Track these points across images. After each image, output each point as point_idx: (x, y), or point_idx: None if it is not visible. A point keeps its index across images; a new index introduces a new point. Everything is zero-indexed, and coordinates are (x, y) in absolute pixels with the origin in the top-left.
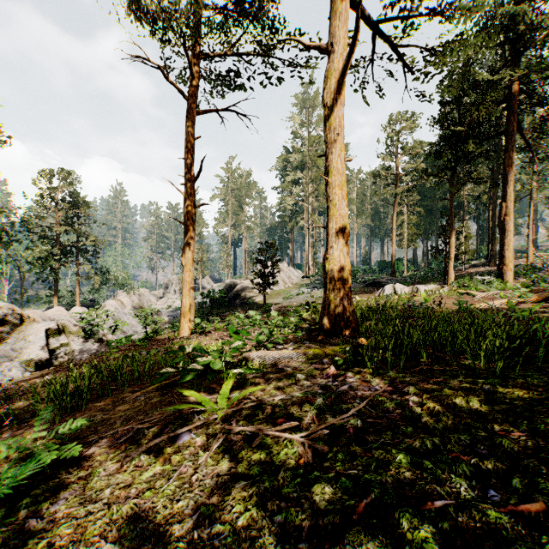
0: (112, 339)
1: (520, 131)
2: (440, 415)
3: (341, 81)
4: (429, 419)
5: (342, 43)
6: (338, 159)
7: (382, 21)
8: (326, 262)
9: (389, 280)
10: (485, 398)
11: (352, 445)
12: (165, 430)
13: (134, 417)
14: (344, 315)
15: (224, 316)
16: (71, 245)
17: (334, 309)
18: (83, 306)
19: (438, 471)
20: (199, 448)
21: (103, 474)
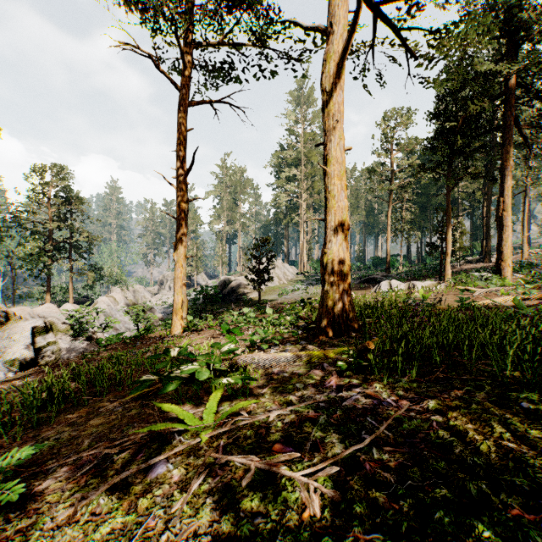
0: (102, 337)
1: (518, 126)
2: (477, 444)
3: (340, 64)
4: (464, 450)
5: (341, 24)
6: (337, 147)
7: (382, 4)
8: (324, 257)
9: (385, 276)
10: (525, 418)
11: (370, 489)
12: (138, 456)
13: (106, 435)
14: (343, 313)
15: (218, 312)
16: (64, 241)
17: (333, 306)
18: (77, 303)
19: (499, 540)
20: (175, 485)
21: (48, 526)
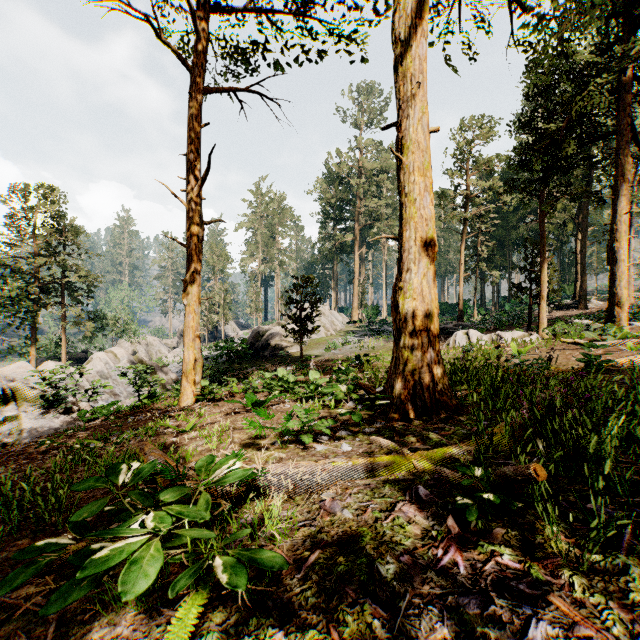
0: (88, 408)
1: (635, 131)
2: None
3: None
4: None
5: None
6: (419, 125)
7: None
8: (399, 295)
9: (458, 325)
10: None
11: None
12: None
13: None
14: (429, 381)
15: (248, 372)
16: (54, 282)
17: (414, 371)
18: (74, 359)
19: None
20: None
21: None
